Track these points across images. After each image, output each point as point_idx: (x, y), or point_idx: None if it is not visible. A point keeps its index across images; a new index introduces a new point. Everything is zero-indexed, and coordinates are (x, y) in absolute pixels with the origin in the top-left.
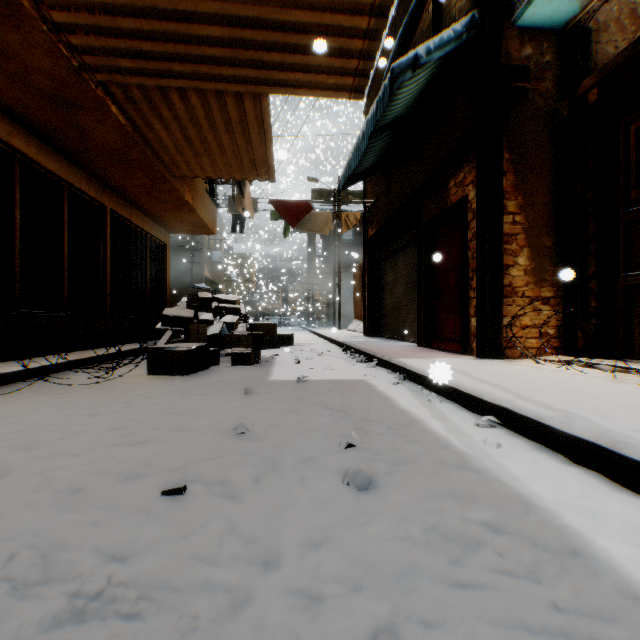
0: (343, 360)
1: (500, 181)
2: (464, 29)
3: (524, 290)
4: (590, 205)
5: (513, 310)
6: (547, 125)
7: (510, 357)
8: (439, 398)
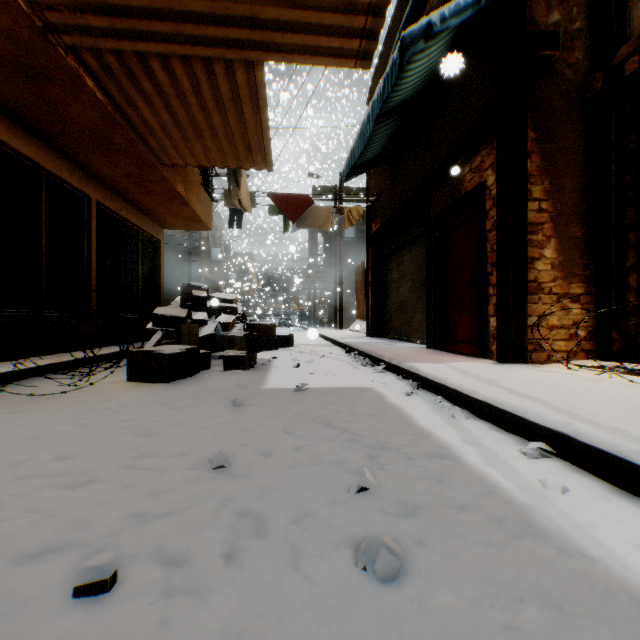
0: (346, 363)
1: (524, 163)
2: None
3: (551, 286)
4: (628, 189)
5: (539, 309)
6: (577, 101)
7: (535, 361)
8: (465, 414)
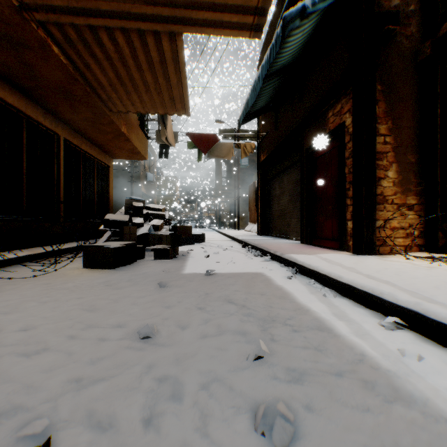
0: (243, 254)
1: (373, 108)
2: None
3: (393, 198)
4: None
5: (384, 215)
6: (411, 63)
7: (381, 253)
8: (333, 293)
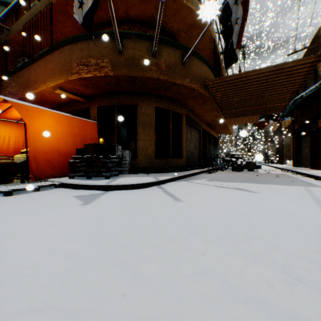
0: (279, 171)
1: None
2: (318, 84)
3: None
4: None
5: None
6: None
7: None
8: (298, 174)
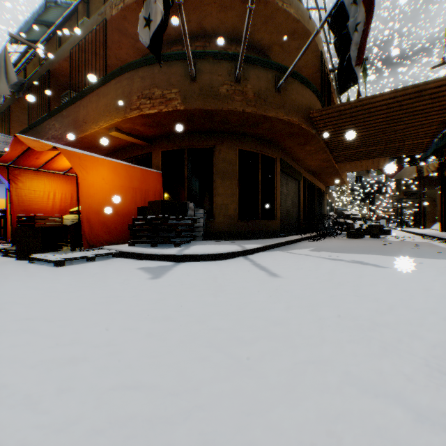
0: (419, 239)
1: None
2: None
3: None
4: None
5: None
6: None
7: None
8: None
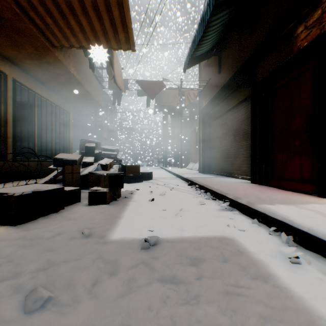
0: (192, 196)
1: None
2: None
3: None
4: None
5: None
6: None
7: None
8: None
